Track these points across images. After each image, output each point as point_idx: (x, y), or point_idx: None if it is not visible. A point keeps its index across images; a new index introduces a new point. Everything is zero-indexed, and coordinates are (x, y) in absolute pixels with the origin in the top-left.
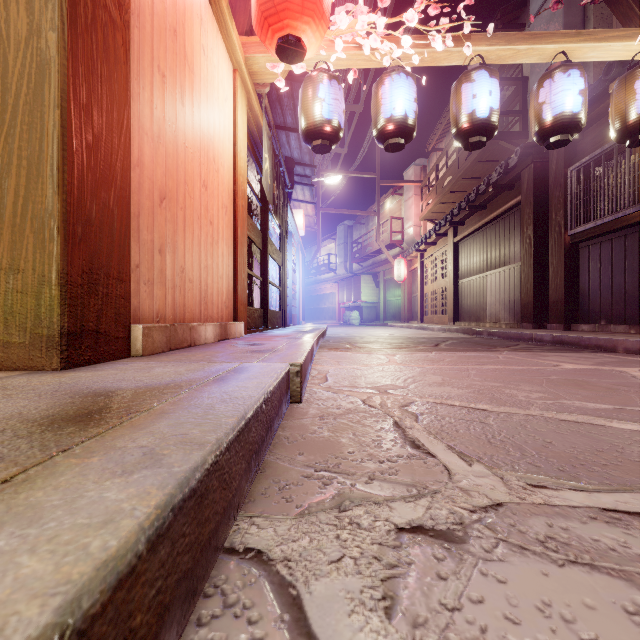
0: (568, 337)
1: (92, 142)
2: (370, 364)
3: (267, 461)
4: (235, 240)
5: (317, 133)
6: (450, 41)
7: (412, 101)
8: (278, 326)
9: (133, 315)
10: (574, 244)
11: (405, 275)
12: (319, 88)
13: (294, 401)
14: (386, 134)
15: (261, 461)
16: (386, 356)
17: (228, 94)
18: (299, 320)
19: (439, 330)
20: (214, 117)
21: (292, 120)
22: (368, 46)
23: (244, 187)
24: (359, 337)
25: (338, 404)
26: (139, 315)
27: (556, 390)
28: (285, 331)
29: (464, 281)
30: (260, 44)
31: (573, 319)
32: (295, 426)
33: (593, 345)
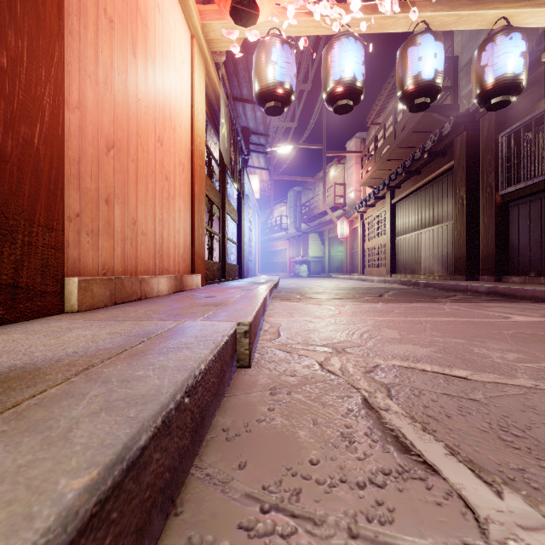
0: (503, 288)
1: (6, 65)
2: (322, 316)
3: (190, 483)
4: (192, 197)
5: (270, 95)
6: (397, 6)
7: (360, 64)
8: (235, 278)
9: (72, 267)
10: (504, 203)
11: (347, 233)
12: (272, 52)
13: (242, 365)
14: (335, 96)
15: (179, 487)
16: (336, 307)
17: (185, 58)
18: (255, 272)
19: (378, 281)
20: (170, 76)
21: (248, 92)
22: (319, 10)
23: (202, 148)
24: (308, 288)
25: (292, 369)
26: (80, 267)
27: (528, 349)
28: (241, 282)
29: (400, 238)
30: (216, 11)
31: (503, 272)
32: (239, 406)
33: (529, 296)
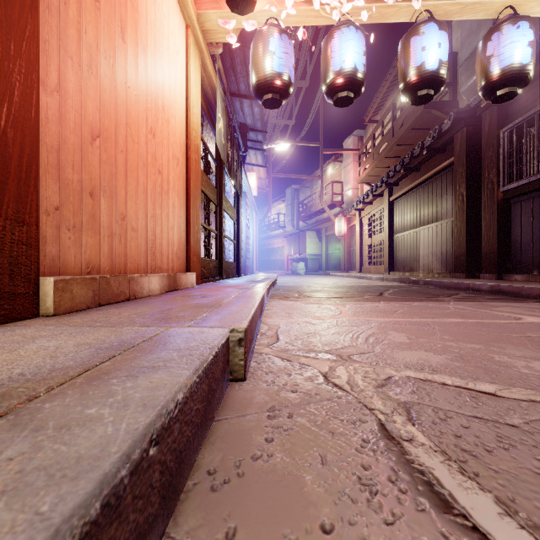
0: (507, 287)
1: None
2: (322, 316)
3: None
4: (187, 192)
5: (268, 86)
6: None
7: (361, 54)
8: (233, 276)
9: (50, 265)
10: (506, 200)
11: (345, 231)
12: (269, 41)
13: (235, 378)
14: (335, 87)
15: None
16: (336, 306)
17: (180, 48)
18: (252, 270)
19: (377, 279)
20: (163, 66)
21: (245, 87)
22: None
23: (197, 142)
24: (306, 286)
25: (293, 382)
26: (59, 265)
27: None
28: (238, 281)
29: (398, 236)
30: (212, 0)
31: (505, 269)
32: (231, 435)
33: (535, 295)
